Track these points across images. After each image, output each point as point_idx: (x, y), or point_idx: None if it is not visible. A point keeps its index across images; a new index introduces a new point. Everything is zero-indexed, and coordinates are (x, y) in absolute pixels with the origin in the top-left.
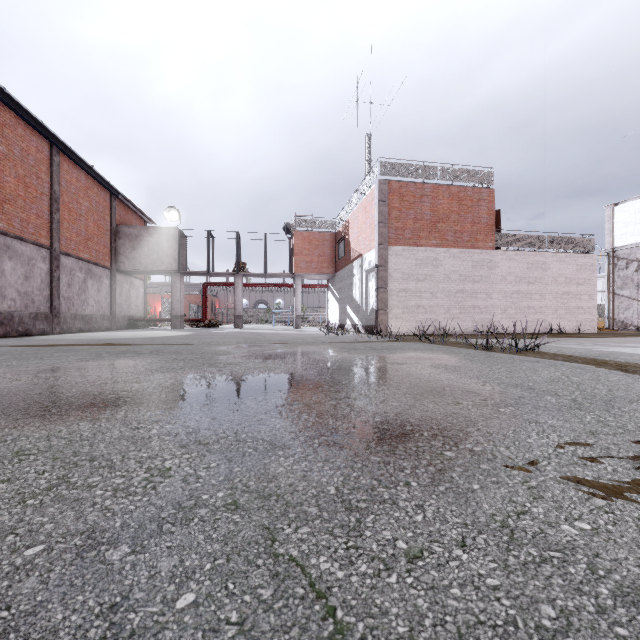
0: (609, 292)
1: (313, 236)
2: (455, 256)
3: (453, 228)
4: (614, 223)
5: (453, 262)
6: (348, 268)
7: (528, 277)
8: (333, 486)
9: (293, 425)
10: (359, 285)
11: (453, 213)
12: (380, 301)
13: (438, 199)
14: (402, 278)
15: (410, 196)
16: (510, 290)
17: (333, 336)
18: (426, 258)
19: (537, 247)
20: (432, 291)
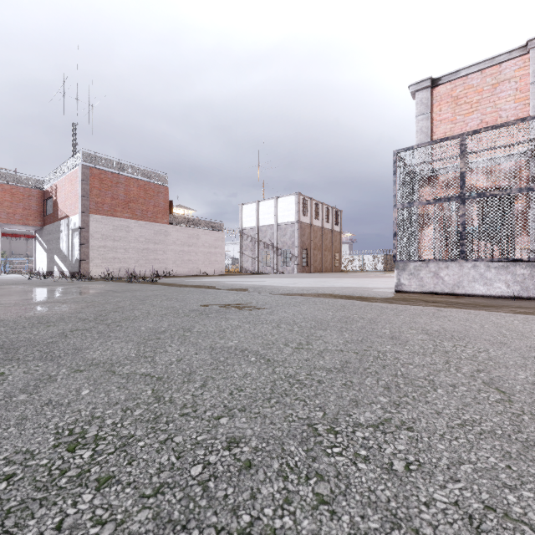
0: (241, 252)
1: (17, 190)
2: (142, 226)
3: (141, 208)
4: (243, 214)
5: (141, 230)
6: (56, 224)
7: (189, 242)
8: (13, 303)
9: (0, 300)
10: (66, 240)
11: (141, 198)
12: (83, 254)
13: (130, 187)
14: (102, 238)
15: (108, 181)
16: (178, 249)
17: (36, 280)
18: (121, 225)
19: (194, 225)
20: (126, 248)
